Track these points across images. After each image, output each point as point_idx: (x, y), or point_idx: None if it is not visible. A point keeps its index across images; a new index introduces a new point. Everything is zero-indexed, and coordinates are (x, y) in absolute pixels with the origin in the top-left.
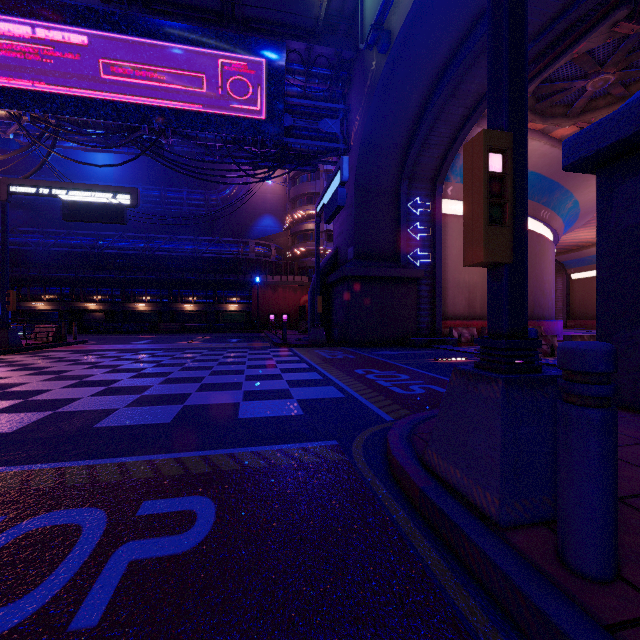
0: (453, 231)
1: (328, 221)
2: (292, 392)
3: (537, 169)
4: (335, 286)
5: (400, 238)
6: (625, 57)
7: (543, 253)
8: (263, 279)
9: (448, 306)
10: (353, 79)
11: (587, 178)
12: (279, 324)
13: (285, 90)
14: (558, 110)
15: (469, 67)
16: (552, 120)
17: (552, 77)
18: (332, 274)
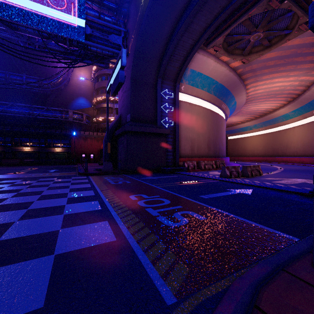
0: (184, 110)
1: (113, 94)
2: (59, 238)
3: (222, 82)
4: (119, 137)
5: (157, 111)
6: (268, 25)
7: (222, 125)
8: (78, 133)
9: (182, 150)
10: (130, 13)
11: (241, 91)
12: (88, 159)
13: (86, 11)
14: (235, 51)
15: (197, 13)
16: (232, 56)
17: (235, 30)
18: (117, 130)
